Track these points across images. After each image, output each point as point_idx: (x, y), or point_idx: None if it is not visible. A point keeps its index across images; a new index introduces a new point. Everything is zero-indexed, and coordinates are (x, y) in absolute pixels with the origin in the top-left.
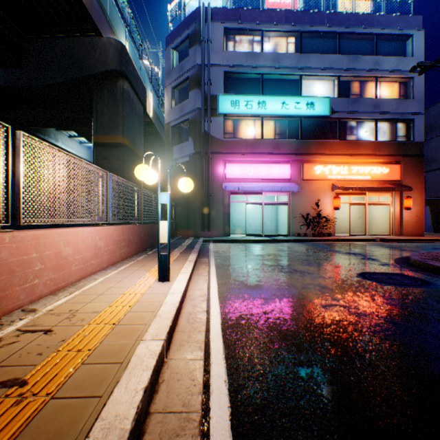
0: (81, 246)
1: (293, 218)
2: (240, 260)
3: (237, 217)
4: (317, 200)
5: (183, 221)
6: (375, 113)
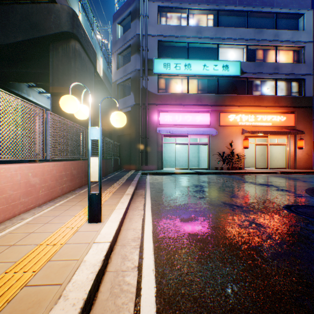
0: (4, 185)
1: (212, 156)
2: (172, 191)
3: (168, 155)
4: (231, 141)
5: (126, 157)
6: (275, 74)
